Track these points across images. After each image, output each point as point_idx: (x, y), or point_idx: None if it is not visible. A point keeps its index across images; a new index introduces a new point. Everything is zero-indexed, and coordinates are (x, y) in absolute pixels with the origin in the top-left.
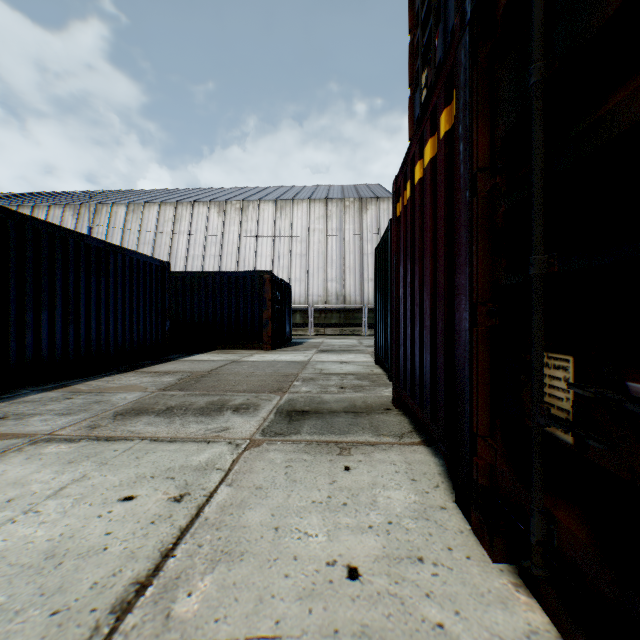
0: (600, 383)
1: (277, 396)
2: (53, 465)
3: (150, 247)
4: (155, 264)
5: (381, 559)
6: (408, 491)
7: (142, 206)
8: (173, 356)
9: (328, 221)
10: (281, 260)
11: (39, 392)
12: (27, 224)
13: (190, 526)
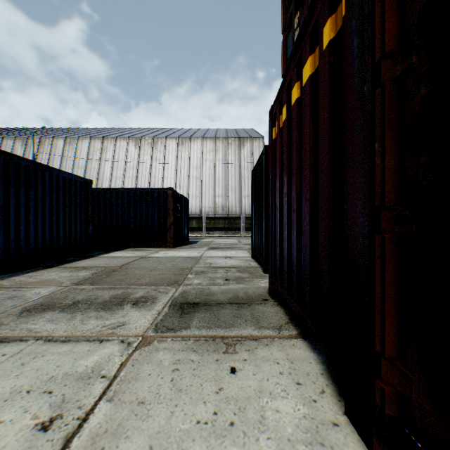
0: None
1: (173, 288)
2: None
3: (83, 170)
4: (79, 181)
5: None
6: (295, 400)
7: (76, 139)
8: (95, 253)
9: (216, 153)
10: (182, 181)
11: None
12: None
13: None
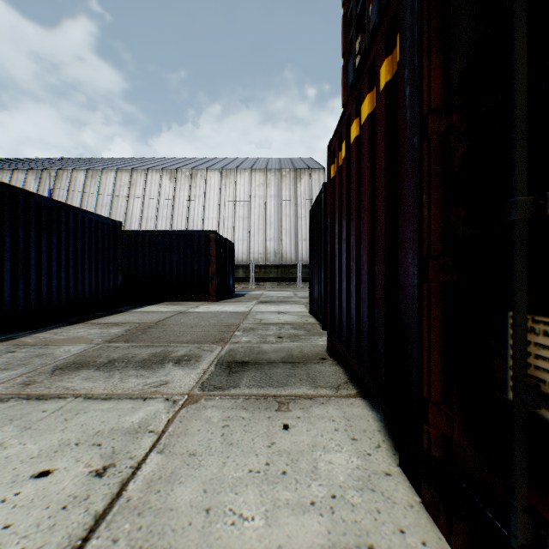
0: None
1: (219, 347)
2: None
3: (107, 209)
4: (107, 223)
5: None
6: (350, 453)
7: (100, 172)
8: (125, 308)
9: (267, 188)
10: (226, 222)
11: None
12: None
13: (108, 511)
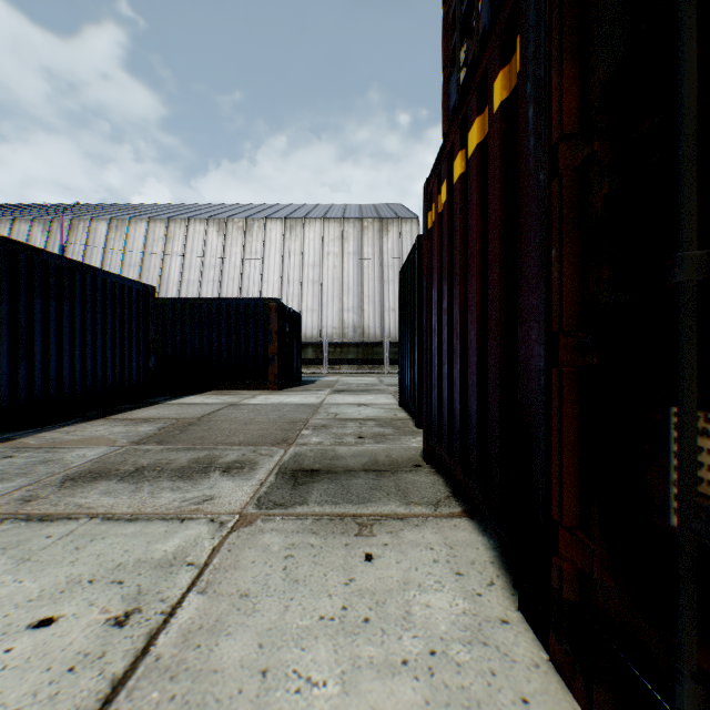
0: None
1: (281, 450)
2: None
3: (137, 270)
4: (136, 288)
5: None
6: (453, 593)
7: (127, 222)
8: (159, 398)
9: (344, 243)
10: (291, 287)
11: None
12: None
13: (130, 674)
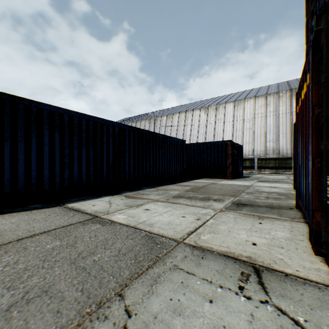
0: None
1: (232, 198)
2: (161, 207)
3: (175, 132)
4: (180, 141)
5: (265, 244)
6: (286, 233)
7: (172, 115)
8: (186, 180)
9: (267, 107)
10: (237, 132)
11: (148, 188)
12: (143, 132)
13: (202, 225)
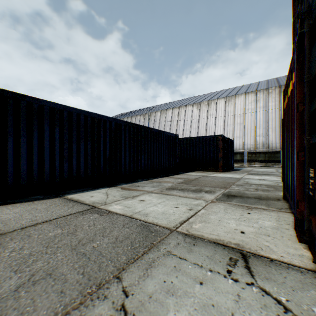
0: (315, 176)
1: (223, 189)
2: (155, 198)
3: (169, 127)
4: (173, 136)
5: (253, 232)
6: (273, 223)
7: (166, 110)
8: (180, 172)
9: (257, 103)
10: (228, 127)
11: (143, 181)
12: (138, 127)
13: (194, 215)
